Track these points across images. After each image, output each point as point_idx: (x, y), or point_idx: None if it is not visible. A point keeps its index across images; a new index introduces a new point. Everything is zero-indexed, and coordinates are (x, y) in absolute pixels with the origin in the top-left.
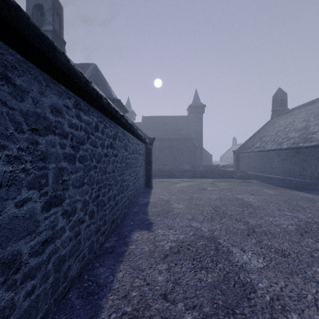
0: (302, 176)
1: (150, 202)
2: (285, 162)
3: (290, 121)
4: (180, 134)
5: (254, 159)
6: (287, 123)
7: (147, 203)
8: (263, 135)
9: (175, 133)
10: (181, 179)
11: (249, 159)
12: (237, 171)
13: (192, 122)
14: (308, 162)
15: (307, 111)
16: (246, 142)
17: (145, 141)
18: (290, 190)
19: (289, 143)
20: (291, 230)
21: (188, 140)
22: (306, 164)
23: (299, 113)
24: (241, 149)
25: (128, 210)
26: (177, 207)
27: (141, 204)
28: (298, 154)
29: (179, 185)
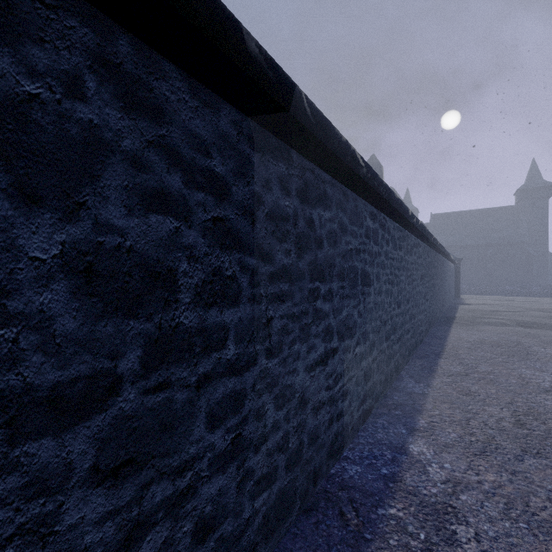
0: None
1: (462, 301)
2: None
3: None
4: (498, 237)
5: None
6: None
7: (461, 301)
8: None
9: (488, 236)
10: (491, 296)
11: None
12: None
13: (524, 216)
14: None
15: None
16: None
17: (456, 263)
18: None
19: None
20: (545, 308)
21: (514, 246)
22: None
23: None
24: None
25: (451, 301)
26: (482, 303)
27: (457, 301)
28: None
29: (487, 298)
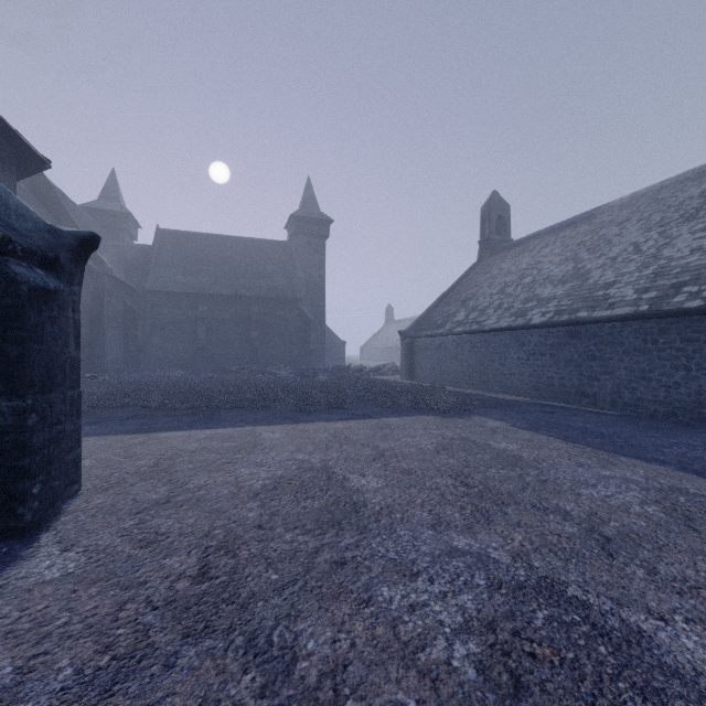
0: (587, 399)
1: None
2: (539, 361)
3: (530, 262)
4: (267, 286)
5: (455, 352)
6: (522, 267)
7: None
8: (470, 295)
9: (253, 283)
10: (253, 430)
11: (441, 352)
12: (420, 387)
13: (299, 259)
14: (606, 360)
15: (564, 240)
16: (430, 312)
17: None
18: (659, 470)
19: (548, 312)
20: None
21: (288, 304)
22: (598, 365)
23: (547, 246)
24: (420, 327)
25: None
26: None
27: None
28: (575, 339)
29: (231, 476)
